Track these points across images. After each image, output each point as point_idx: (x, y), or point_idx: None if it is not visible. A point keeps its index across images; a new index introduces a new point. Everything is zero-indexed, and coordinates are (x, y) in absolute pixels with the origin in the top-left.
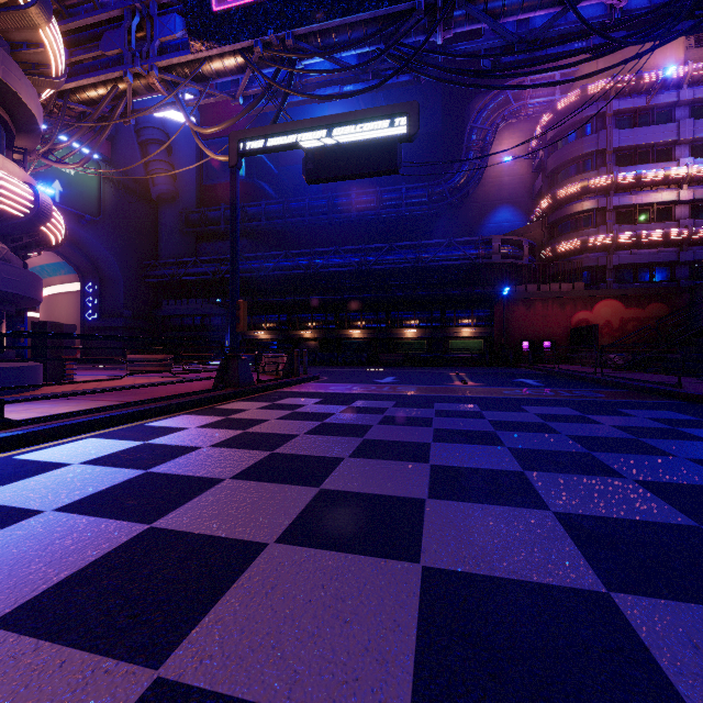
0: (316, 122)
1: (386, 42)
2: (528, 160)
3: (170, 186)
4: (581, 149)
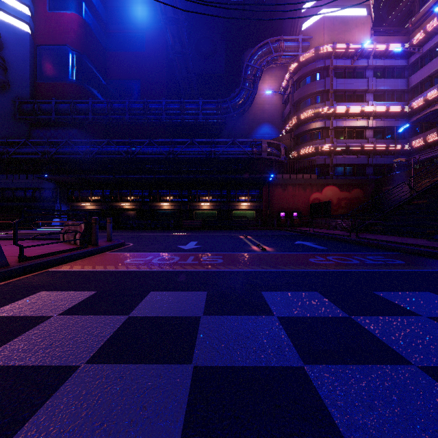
0: None
1: None
2: (280, 96)
3: None
4: (315, 88)
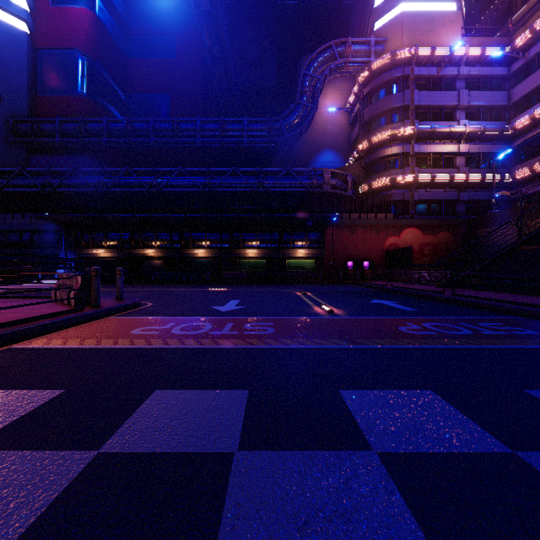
0: None
1: None
2: (346, 114)
3: None
4: (391, 104)
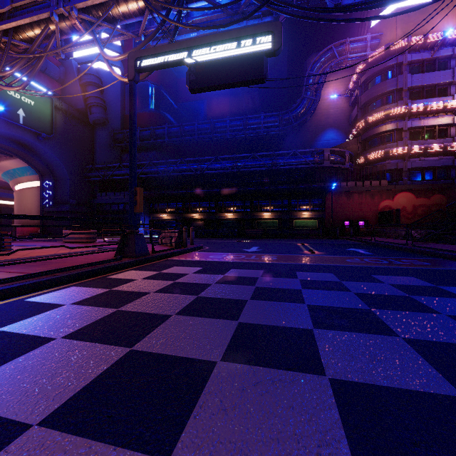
0: (198, 42)
1: None
2: (347, 98)
3: (102, 114)
4: (385, 88)
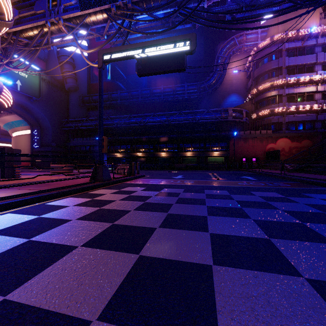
0: (143, 44)
1: (178, 6)
2: (245, 72)
3: (74, 83)
4: (270, 67)
